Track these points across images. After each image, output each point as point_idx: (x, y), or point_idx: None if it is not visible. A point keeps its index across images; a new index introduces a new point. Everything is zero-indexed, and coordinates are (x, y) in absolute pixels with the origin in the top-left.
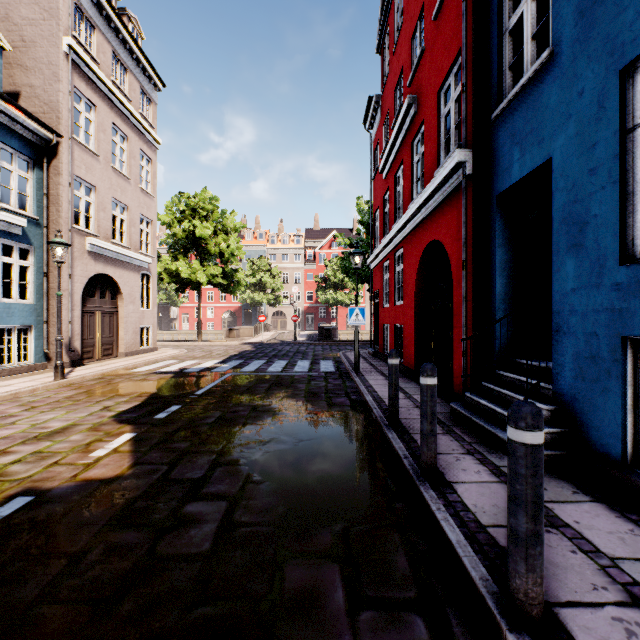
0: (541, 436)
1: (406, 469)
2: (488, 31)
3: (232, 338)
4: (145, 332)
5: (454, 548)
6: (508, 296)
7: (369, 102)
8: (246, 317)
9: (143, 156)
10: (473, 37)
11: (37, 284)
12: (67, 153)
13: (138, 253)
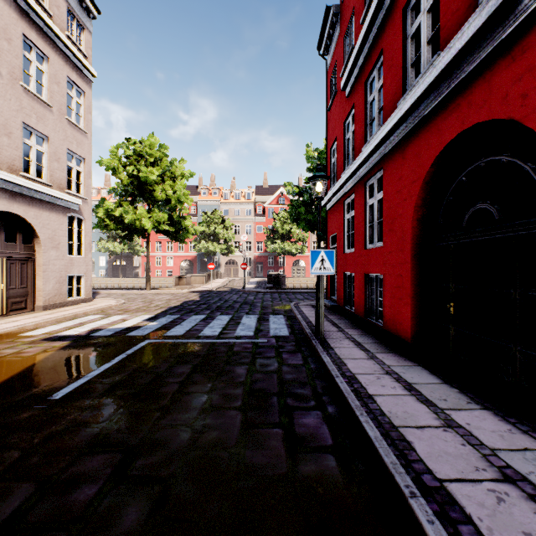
0: None
1: None
2: None
3: (181, 286)
4: (75, 281)
5: None
6: None
7: (326, 16)
8: (202, 265)
9: (72, 86)
10: None
11: None
12: None
13: (64, 192)
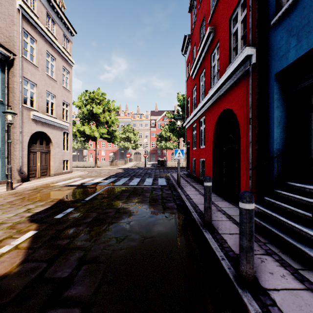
0: None
1: (225, 271)
2: None
3: (113, 166)
4: (65, 163)
5: None
6: (282, 140)
7: (184, 39)
8: (121, 155)
9: (64, 69)
10: None
11: (1, 136)
12: (19, 64)
13: (61, 121)
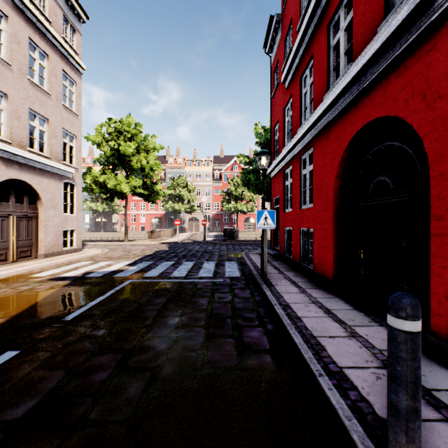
0: None
1: None
2: None
3: (153, 238)
4: (68, 235)
5: None
6: None
7: (270, 23)
8: (169, 222)
9: (67, 77)
10: None
11: None
12: None
13: (60, 163)
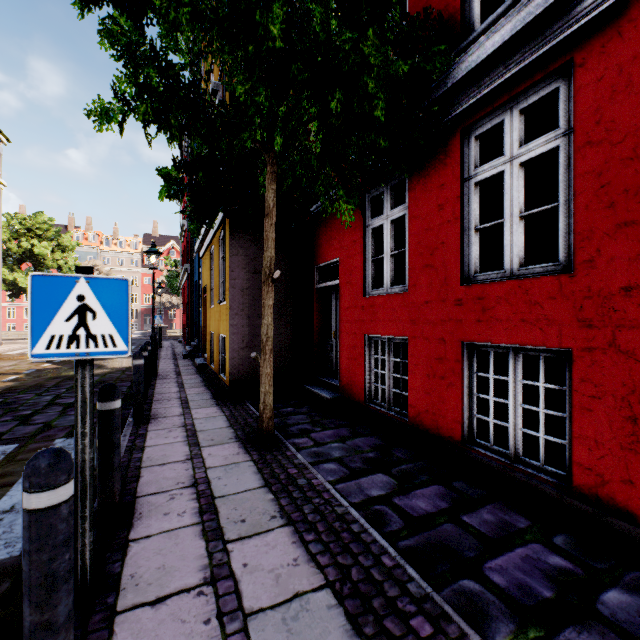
0: None
1: None
2: None
3: None
4: None
5: None
6: None
7: None
8: None
9: None
10: None
11: None
12: None
13: None
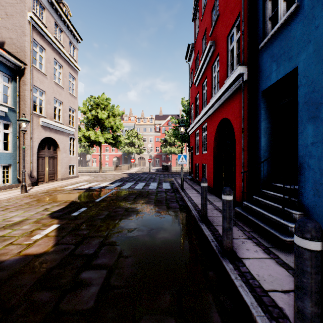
0: (322, 244)
1: (213, 249)
2: (256, 0)
3: (117, 170)
4: (72, 167)
5: (249, 308)
6: (268, 148)
7: (188, 47)
8: (125, 160)
9: (71, 76)
10: (248, 4)
11: (13, 142)
12: (29, 73)
13: (68, 126)
